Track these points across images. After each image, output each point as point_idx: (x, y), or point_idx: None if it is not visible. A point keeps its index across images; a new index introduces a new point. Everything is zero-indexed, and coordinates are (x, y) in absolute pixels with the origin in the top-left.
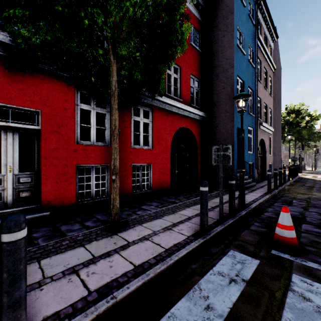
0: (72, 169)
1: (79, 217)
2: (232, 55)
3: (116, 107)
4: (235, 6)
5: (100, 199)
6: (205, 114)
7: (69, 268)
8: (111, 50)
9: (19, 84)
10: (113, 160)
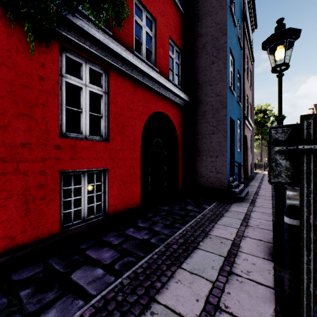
0: None
1: None
2: (225, 18)
3: None
4: None
5: None
6: (188, 97)
7: None
8: None
9: None
10: None
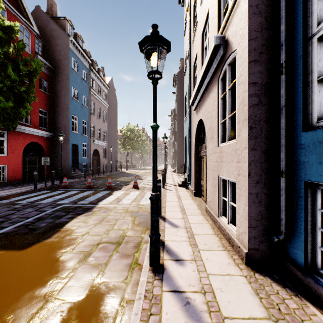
0: None
1: None
2: (69, 103)
3: None
4: (71, 76)
5: None
6: (51, 133)
7: None
8: None
9: None
10: None
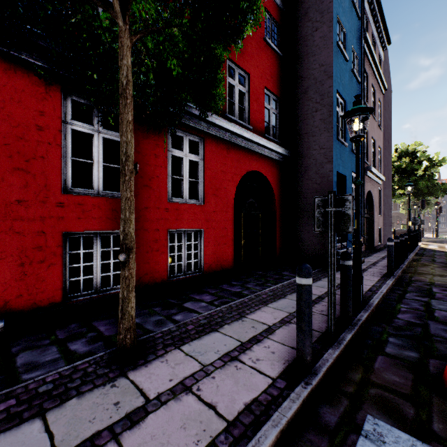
0: (55, 240)
1: (65, 329)
2: (330, 58)
3: (129, 117)
4: None
5: (110, 291)
6: (287, 151)
7: None
8: (117, 2)
9: None
10: (122, 223)
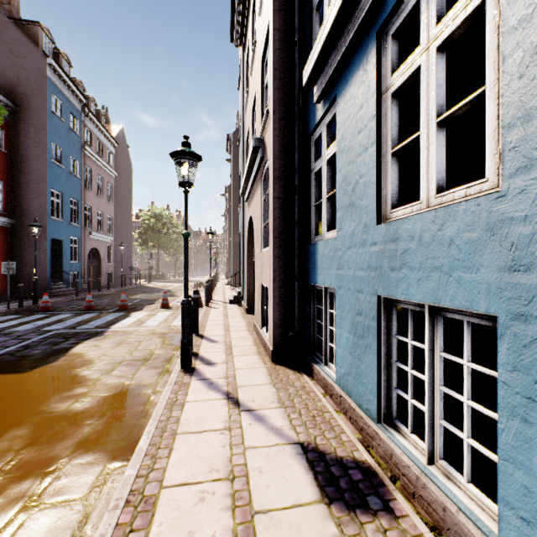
0: None
1: None
2: (46, 170)
3: None
4: (49, 124)
5: None
6: (12, 220)
7: None
8: None
9: None
10: None
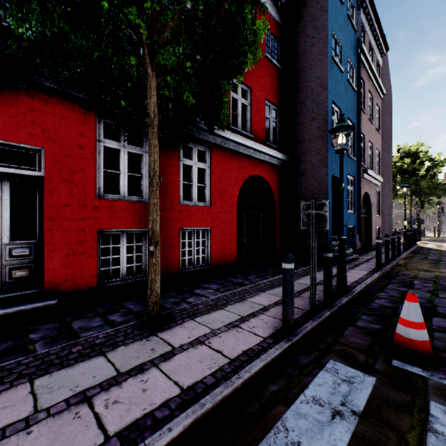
0: (92, 236)
1: (102, 307)
2: (326, 72)
3: (156, 142)
4: (329, 2)
5: (133, 279)
6: (286, 156)
7: (79, 393)
8: (147, 57)
9: (11, 108)
10: (150, 223)
